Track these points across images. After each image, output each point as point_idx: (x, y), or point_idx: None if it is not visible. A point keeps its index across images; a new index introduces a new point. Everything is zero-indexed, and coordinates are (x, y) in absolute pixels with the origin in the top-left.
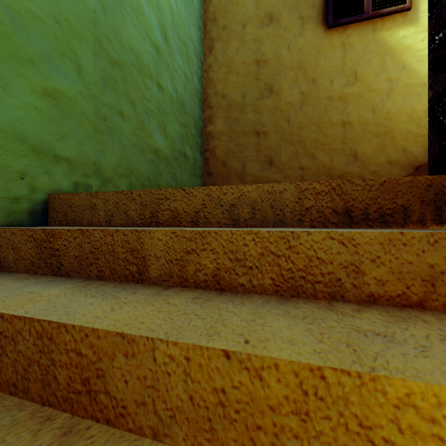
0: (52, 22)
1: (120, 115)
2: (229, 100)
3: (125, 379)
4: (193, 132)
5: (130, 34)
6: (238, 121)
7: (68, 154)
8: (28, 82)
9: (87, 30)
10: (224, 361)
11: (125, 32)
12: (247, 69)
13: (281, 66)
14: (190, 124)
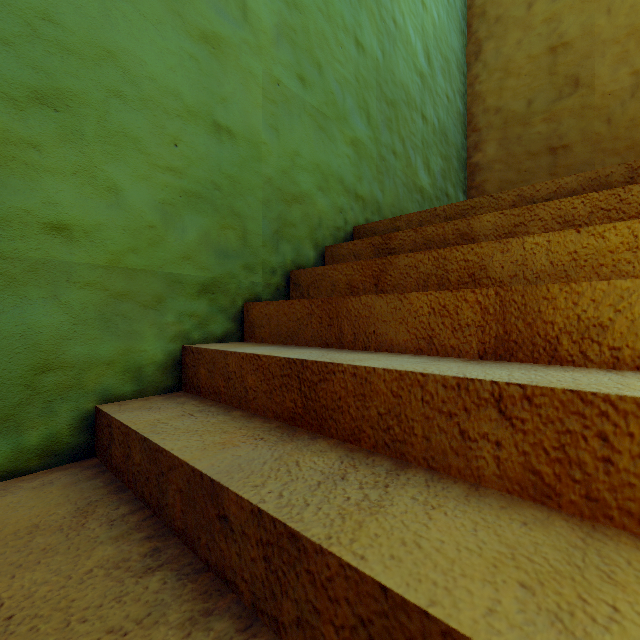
0: (354, 82)
1: (394, 154)
2: (506, 115)
3: (501, 266)
4: (455, 166)
5: (400, 70)
6: (520, 140)
7: (362, 193)
8: (343, 136)
9: (373, 79)
10: (575, 235)
11: (396, 69)
12: (535, 64)
13: (594, 43)
14: (452, 156)
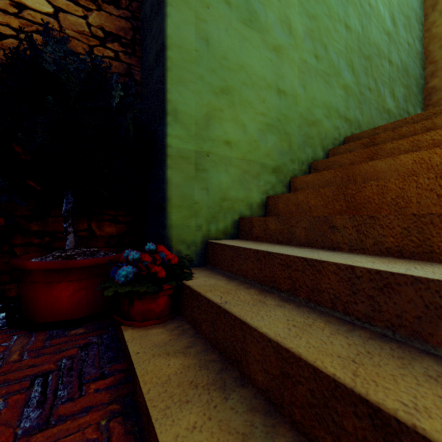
0: (344, 50)
1: (369, 90)
2: None
3: None
4: (414, 92)
5: (373, 34)
6: None
7: (349, 117)
8: (338, 84)
9: (355, 46)
10: None
11: (371, 35)
12: None
13: None
14: (412, 85)
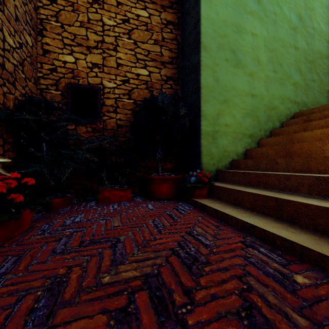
0: (294, 62)
1: (313, 81)
2: None
3: None
4: None
5: (316, 46)
6: None
7: (297, 101)
8: (289, 83)
9: (302, 57)
10: None
11: (314, 47)
12: None
13: None
14: None
